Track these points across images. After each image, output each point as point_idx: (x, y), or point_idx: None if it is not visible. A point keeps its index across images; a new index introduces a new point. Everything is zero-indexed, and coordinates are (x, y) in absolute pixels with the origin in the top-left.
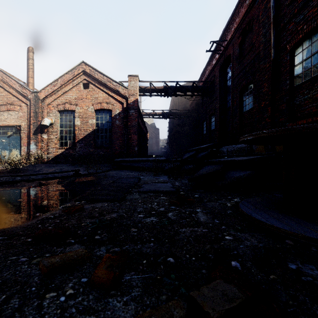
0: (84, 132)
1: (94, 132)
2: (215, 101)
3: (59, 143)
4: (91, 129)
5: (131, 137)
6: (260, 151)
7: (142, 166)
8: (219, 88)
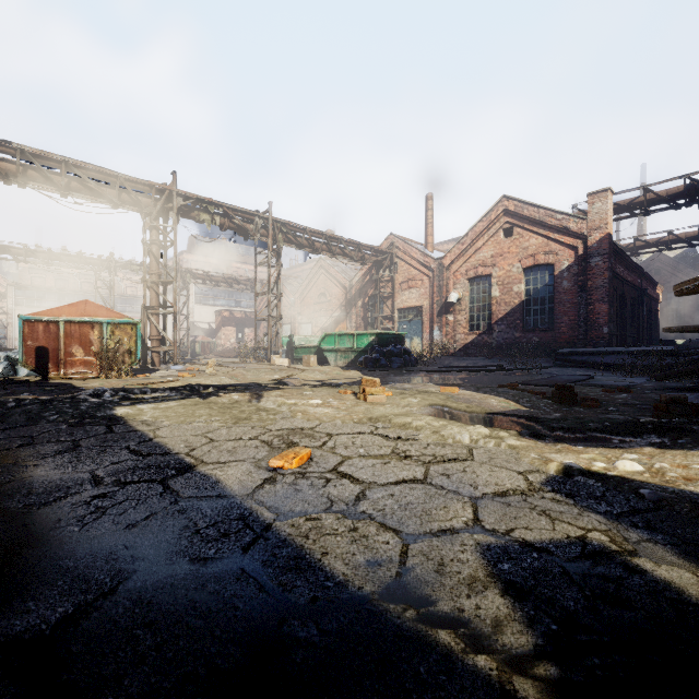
0: (506, 308)
1: (522, 305)
2: None
3: (469, 326)
4: (516, 302)
5: (593, 309)
6: None
7: (610, 362)
8: None
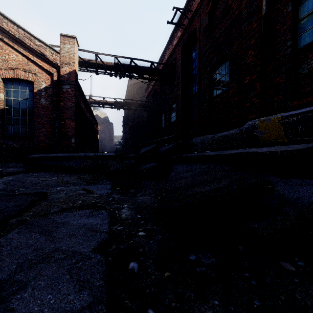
0: None
1: (2, 113)
2: (176, 88)
3: None
4: None
5: (65, 124)
6: (274, 138)
7: (75, 166)
8: (182, 72)
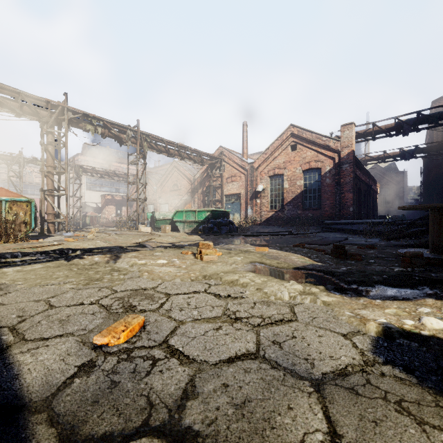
0: (292, 195)
1: (302, 193)
2: None
3: (270, 206)
4: (298, 191)
5: (344, 196)
6: None
7: (355, 229)
8: None
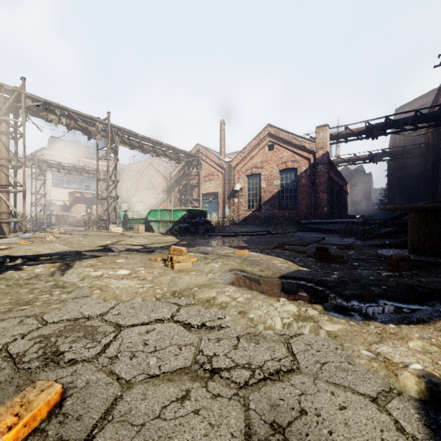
0: (269, 194)
1: (279, 193)
2: None
3: (247, 206)
4: (275, 191)
5: (319, 196)
6: None
7: (330, 228)
8: None
